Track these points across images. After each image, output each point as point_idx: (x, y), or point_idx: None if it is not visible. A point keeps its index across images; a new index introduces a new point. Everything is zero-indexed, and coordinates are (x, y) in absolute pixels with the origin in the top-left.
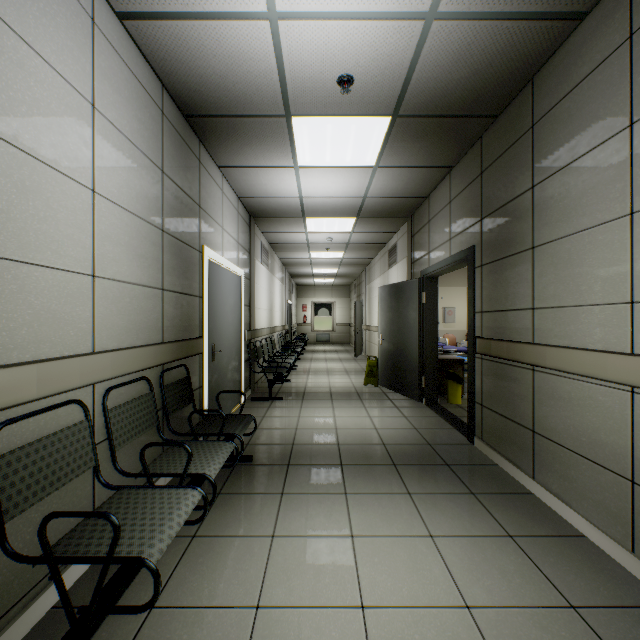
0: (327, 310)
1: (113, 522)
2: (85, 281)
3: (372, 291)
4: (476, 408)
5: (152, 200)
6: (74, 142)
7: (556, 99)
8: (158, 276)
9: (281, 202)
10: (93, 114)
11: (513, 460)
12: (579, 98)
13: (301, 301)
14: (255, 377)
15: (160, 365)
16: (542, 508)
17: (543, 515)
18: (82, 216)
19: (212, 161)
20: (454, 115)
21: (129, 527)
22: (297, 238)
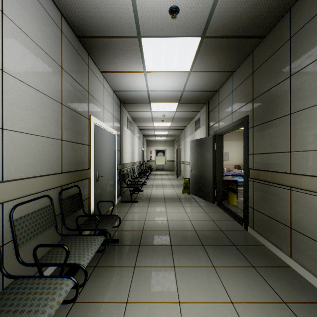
0: (162, 153)
1: None
2: None
3: (186, 143)
4: (249, 210)
5: (53, 84)
6: None
7: (309, 17)
8: (58, 131)
9: (137, 94)
10: (2, 17)
11: (275, 244)
12: None
13: (149, 149)
14: (123, 189)
15: (58, 187)
16: (300, 279)
17: (302, 284)
18: None
19: (97, 68)
20: (238, 36)
21: None
22: (146, 115)
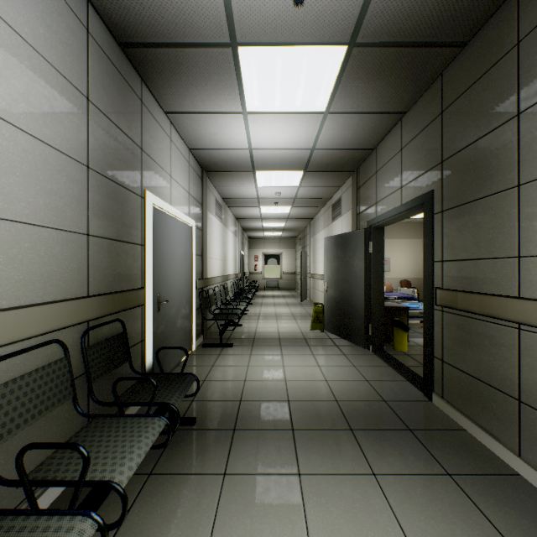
0: (275, 260)
1: None
2: None
3: (316, 243)
4: (435, 363)
5: (70, 128)
6: None
7: None
8: (80, 219)
9: (231, 154)
10: None
11: (488, 428)
12: None
13: (253, 252)
14: (208, 323)
15: (81, 323)
16: None
17: None
18: None
19: (158, 105)
20: (417, 43)
21: None
22: (248, 193)
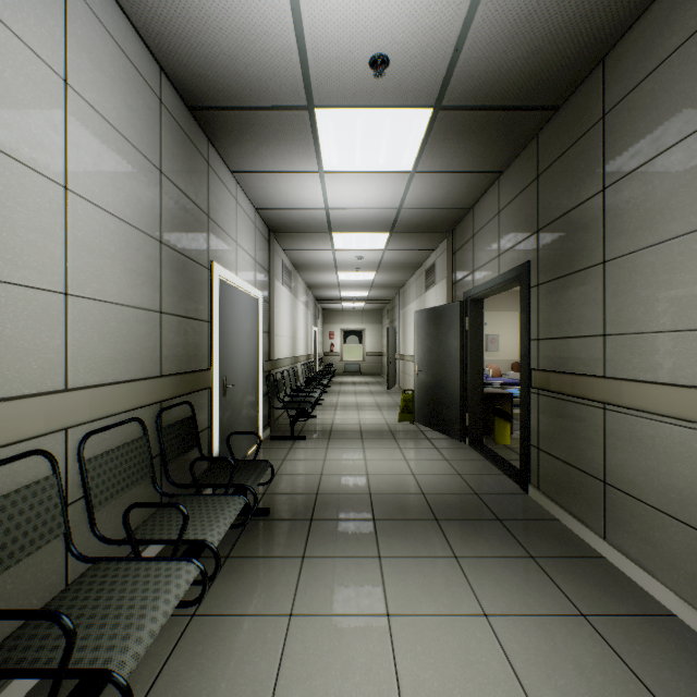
0: (357, 338)
1: (65, 626)
2: (54, 300)
3: (407, 316)
4: (531, 452)
5: (147, 205)
6: (38, 124)
7: (635, 81)
8: (155, 296)
9: (304, 214)
10: (65, 92)
11: (578, 515)
12: (666, 77)
13: (328, 328)
14: (275, 413)
15: (157, 403)
16: (618, 577)
17: (620, 586)
18: (50, 218)
19: (224, 164)
20: (507, 107)
21: (99, 620)
22: (323, 256)
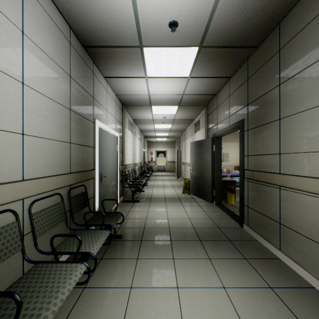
0: (163, 154)
1: (16, 299)
2: (17, 137)
3: (186, 145)
4: (244, 208)
5: (63, 92)
6: (9, 52)
7: (295, 33)
8: (67, 135)
9: (138, 97)
10: (23, 37)
11: (267, 238)
12: (310, 30)
13: (150, 150)
14: (125, 189)
15: (68, 186)
16: (286, 268)
17: (288, 273)
18: (14, 98)
19: (101, 74)
20: (233, 46)
21: (36, 293)
22: (147, 117)
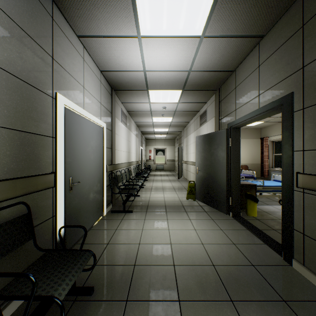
0: (162, 152)
1: None
2: None
3: (188, 141)
4: (295, 235)
5: None
6: None
7: None
8: None
9: (131, 76)
10: None
11: None
12: None
13: (148, 147)
14: (116, 194)
15: None
16: None
17: None
18: None
19: (70, 29)
20: None
21: None
22: (144, 107)
